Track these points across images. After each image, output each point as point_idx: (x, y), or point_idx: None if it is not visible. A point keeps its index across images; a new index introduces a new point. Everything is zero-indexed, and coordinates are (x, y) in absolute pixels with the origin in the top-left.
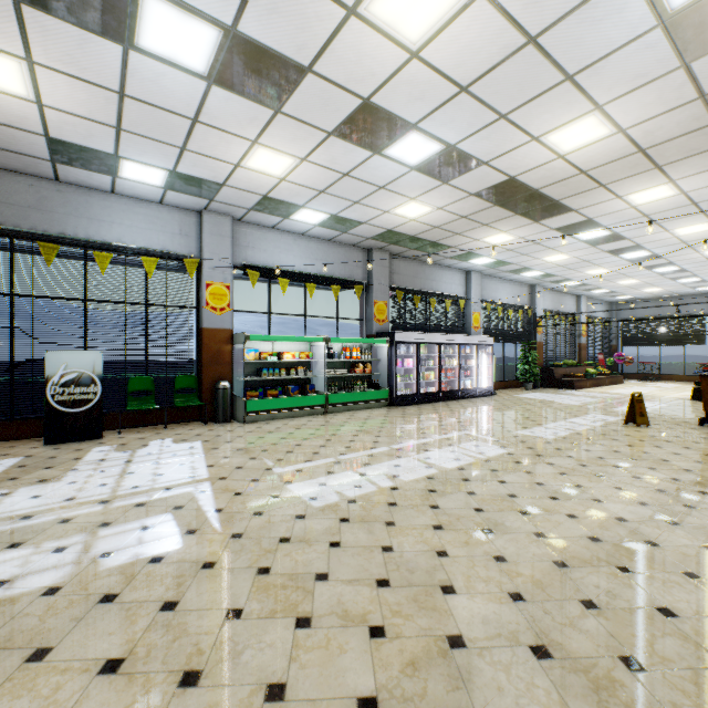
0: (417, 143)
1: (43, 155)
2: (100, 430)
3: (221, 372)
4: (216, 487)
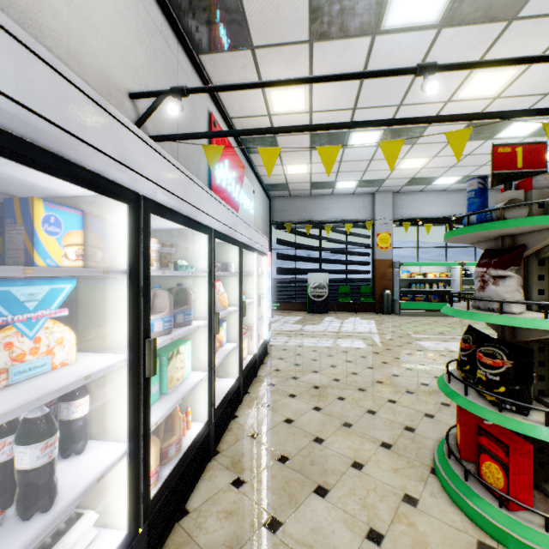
0: (521, 126)
1: (307, 188)
2: (327, 310)
3: (385, 284)
4: (380, 336)
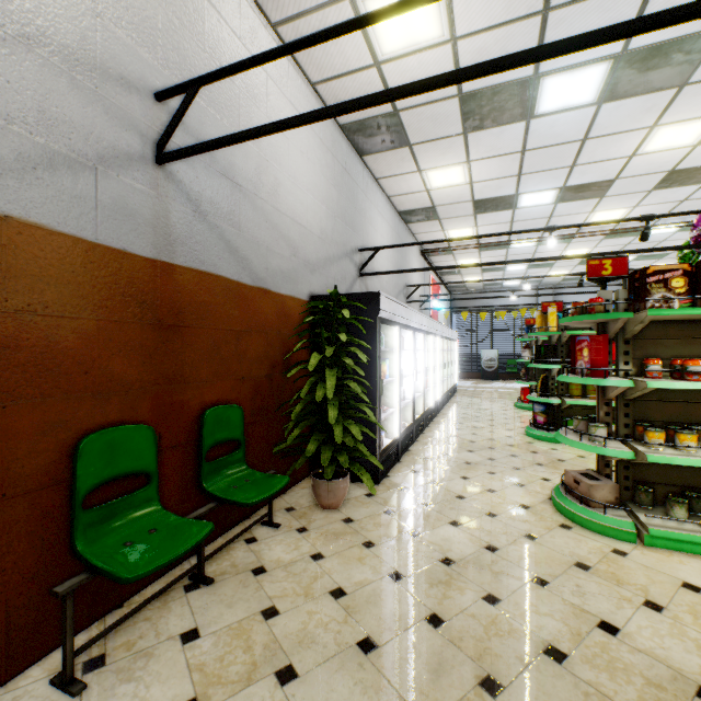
0: None
1: (481, 286)
2: (497, 378)
3: None
4: None
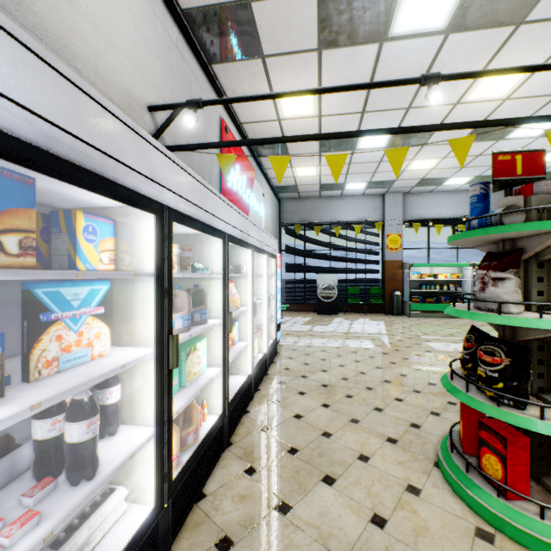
0: (533, 126)
1: (317, 190)
2: (336, 311)
3: (395, 286)
4: (389, 337)
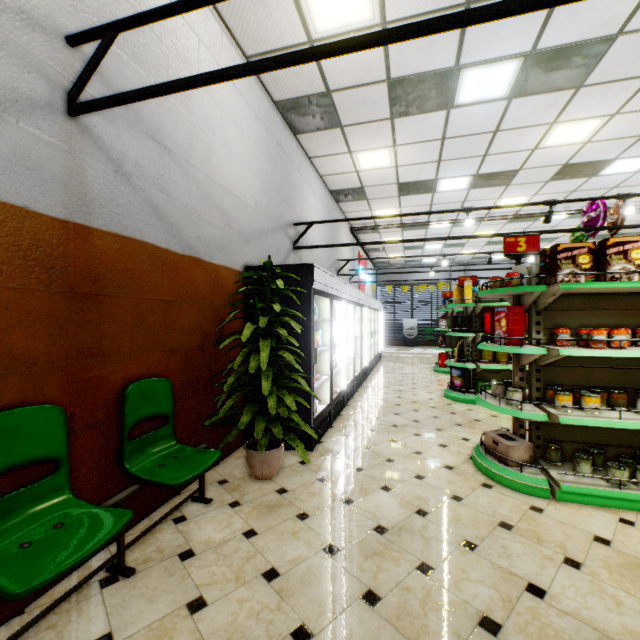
0: None
1: (403, 262)
2: (416, 344)
3: None
4: None
